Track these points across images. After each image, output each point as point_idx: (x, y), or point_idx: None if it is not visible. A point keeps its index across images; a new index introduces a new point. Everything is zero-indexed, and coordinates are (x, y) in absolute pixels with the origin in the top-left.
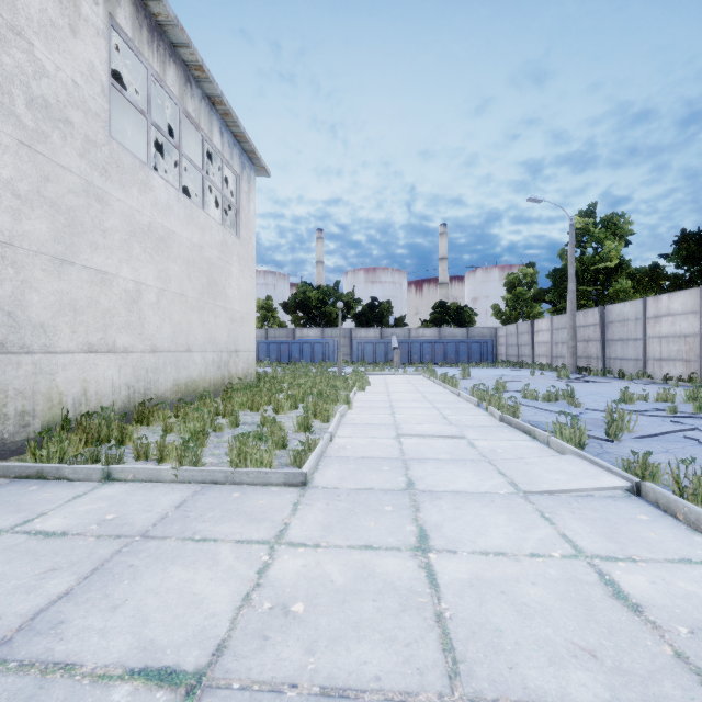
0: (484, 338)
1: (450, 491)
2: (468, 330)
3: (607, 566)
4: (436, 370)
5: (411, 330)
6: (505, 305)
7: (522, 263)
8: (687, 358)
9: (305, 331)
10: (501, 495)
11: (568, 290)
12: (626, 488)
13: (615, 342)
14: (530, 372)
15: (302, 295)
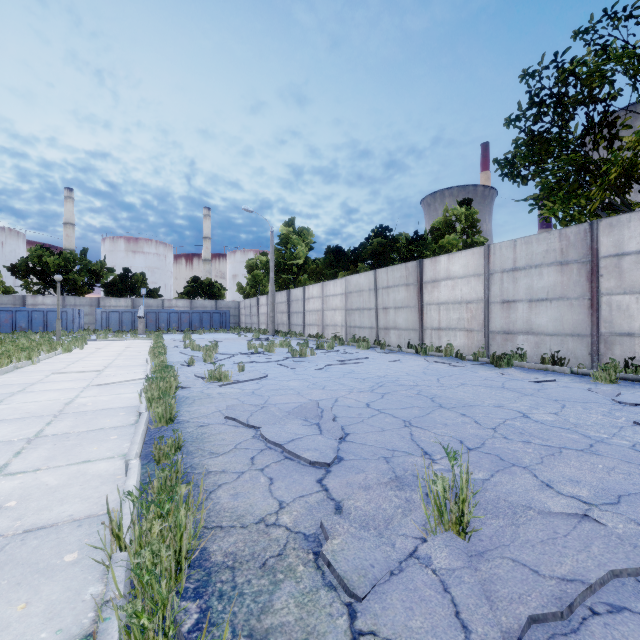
0: (230, 309)
1: (44, 390)
2: (217, 303)
3: (80, 398)
4: (175, 335)
5: (165, 301)
6: (247, 283)
7: (259, 252)
8: (318, 324)
9: (40, 299)
10: (74, 388)
11: (270, 277)
12: (142, 379)
13: (294, 314)
14: (238, 335)
15: (36, 259)
